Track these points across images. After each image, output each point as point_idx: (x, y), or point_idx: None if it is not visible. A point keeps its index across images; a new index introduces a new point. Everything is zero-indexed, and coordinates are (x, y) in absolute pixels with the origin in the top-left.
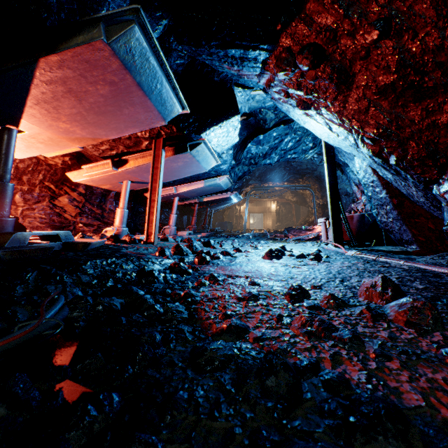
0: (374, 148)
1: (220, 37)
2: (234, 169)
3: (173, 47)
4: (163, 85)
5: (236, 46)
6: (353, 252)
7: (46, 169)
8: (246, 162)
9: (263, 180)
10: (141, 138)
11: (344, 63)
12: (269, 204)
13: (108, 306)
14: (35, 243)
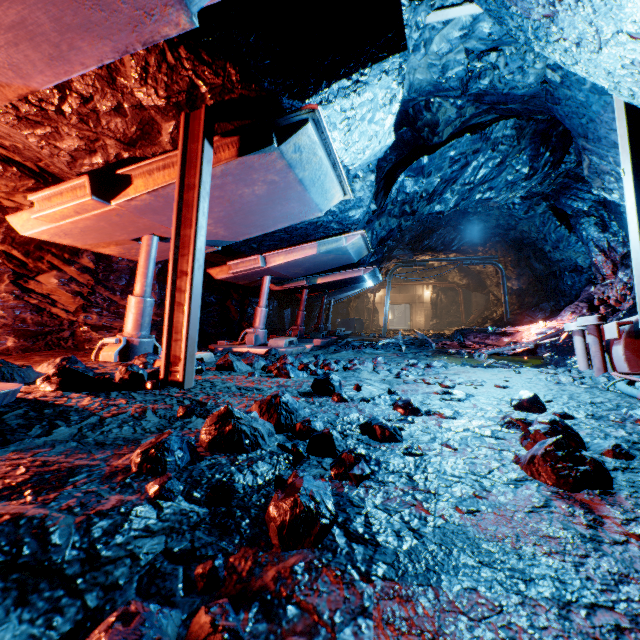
0: None
1: None
2: (373, 225)
3: None
4: None
5: None
6: None
7: None
8: (395, 209)
9: (417, 248)
10: (150, 108)
11: None
12: (419, 290)
13: None
14: None
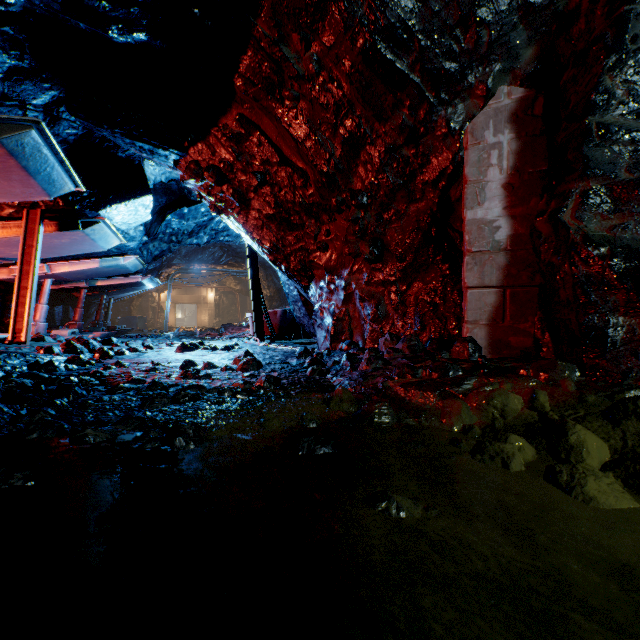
0: (271, 257)
1: (126, 128)
2: (148, 246)
3: (64, 117)
4: (55, 169)
5: (145, 142)
6: (264, 343)
7: None
8: (166, 238)
9: (193, 260)
10: (4, 204)
11: (243, 189)
12: (205, 292)
13: (21, 383)
14: None
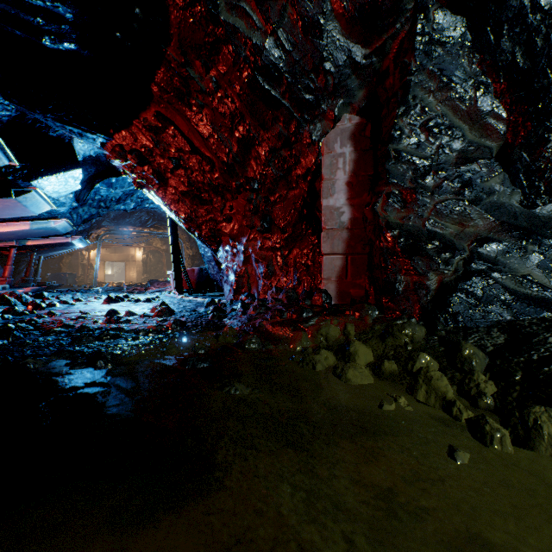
0: (186, 225)
1: (57, 114)
2: (78, 210)
3: None
4: None
5: (75, 126)
6: (181, 296)
7: None
8: (95, 203)
9: (121, 223)
10: None
11: (161, 170)
12: (133, 251)
13: None
14: None
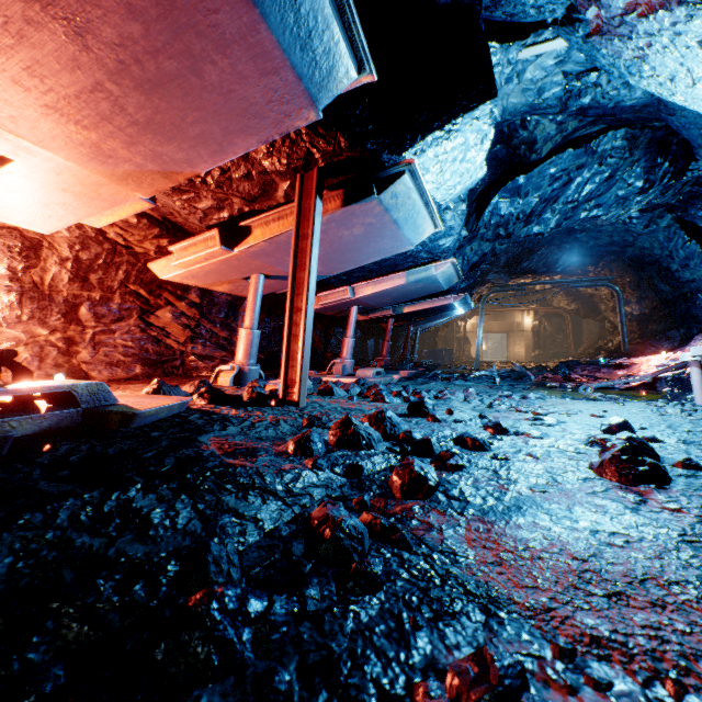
0: None
1: None
2: (463, 250)
3: None
4: None
5: None
6: None
7: (129, 262)
8: (488, 233)
9: (514, 271)
10: (272, 173)
11: None
12: (518, 317)
13: None
14: (6, 416)
